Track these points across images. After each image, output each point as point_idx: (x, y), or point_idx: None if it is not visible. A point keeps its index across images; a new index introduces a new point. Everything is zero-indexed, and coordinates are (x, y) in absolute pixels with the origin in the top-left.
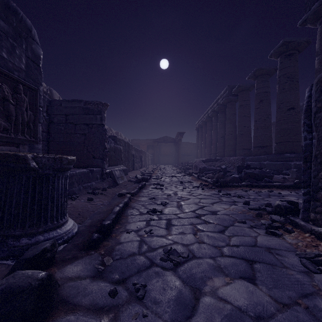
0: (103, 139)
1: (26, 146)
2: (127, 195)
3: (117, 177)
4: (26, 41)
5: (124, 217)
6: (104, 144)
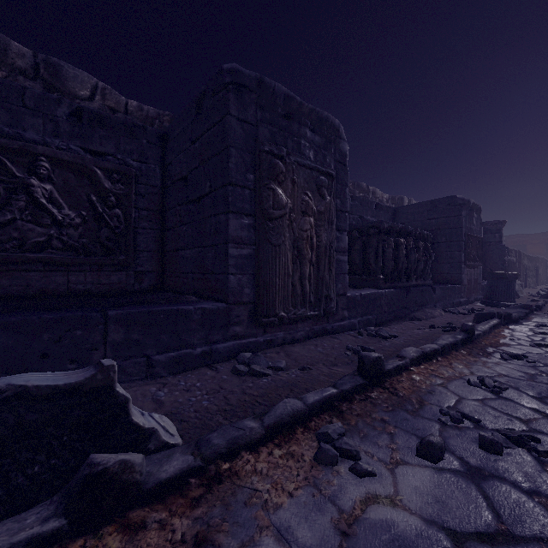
0: (502, 254)
1: (478, 267)
2: (541, 301)
3: (517, 290)
4: (479, 215)
5: (545, 308)
6: (503, 259)
